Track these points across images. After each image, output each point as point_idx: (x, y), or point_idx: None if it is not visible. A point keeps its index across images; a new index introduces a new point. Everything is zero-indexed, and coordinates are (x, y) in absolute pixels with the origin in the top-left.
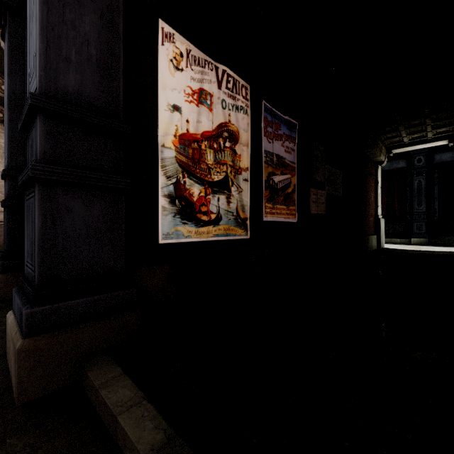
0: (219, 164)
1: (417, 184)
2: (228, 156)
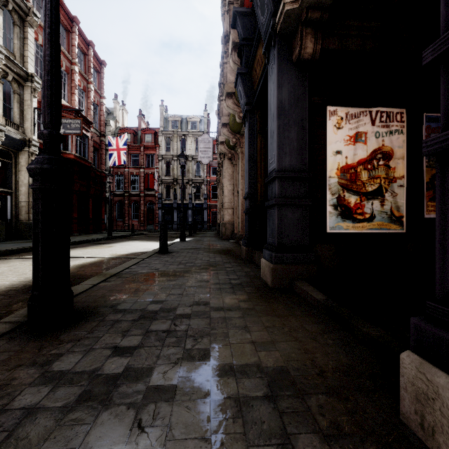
0: (373, 178)
1: None
2: (381, 171)
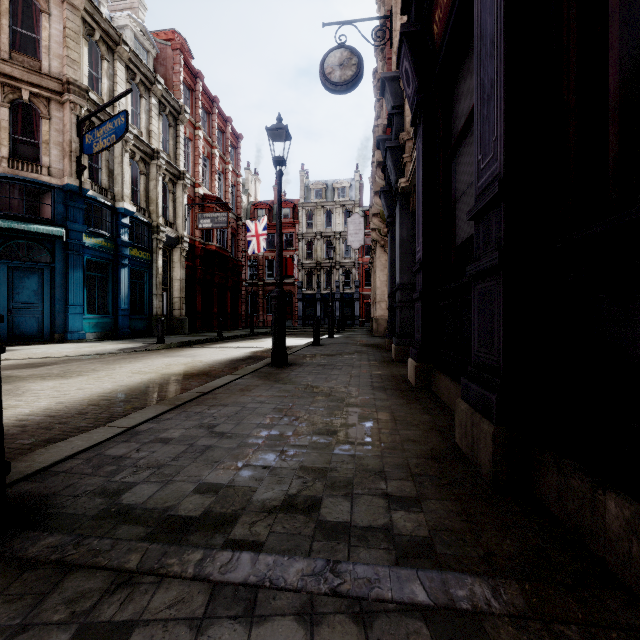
0: None
1: None
2: None
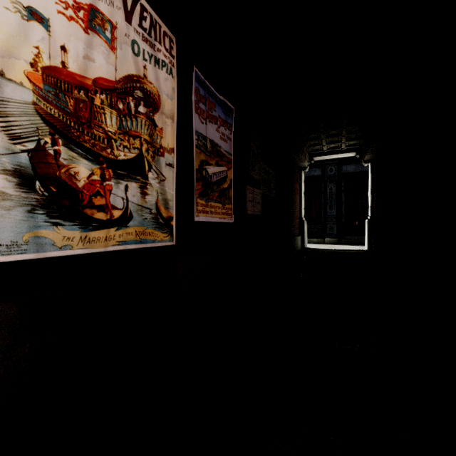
0: (128, 135)
1: (329, 190)
2: (142, 126)
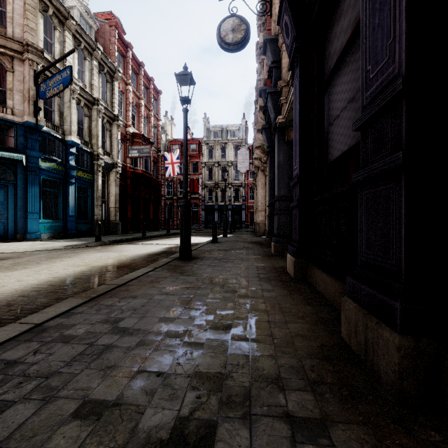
0: None
1: None
2: None
